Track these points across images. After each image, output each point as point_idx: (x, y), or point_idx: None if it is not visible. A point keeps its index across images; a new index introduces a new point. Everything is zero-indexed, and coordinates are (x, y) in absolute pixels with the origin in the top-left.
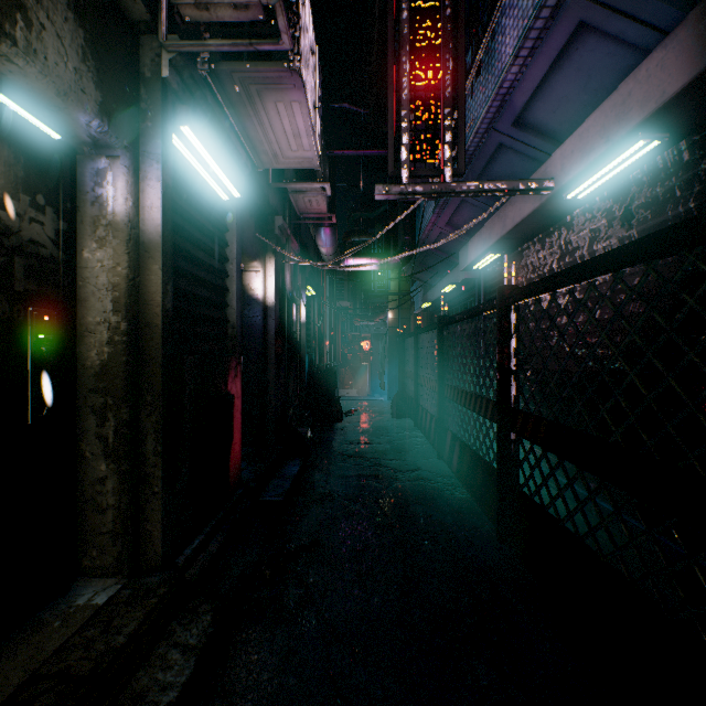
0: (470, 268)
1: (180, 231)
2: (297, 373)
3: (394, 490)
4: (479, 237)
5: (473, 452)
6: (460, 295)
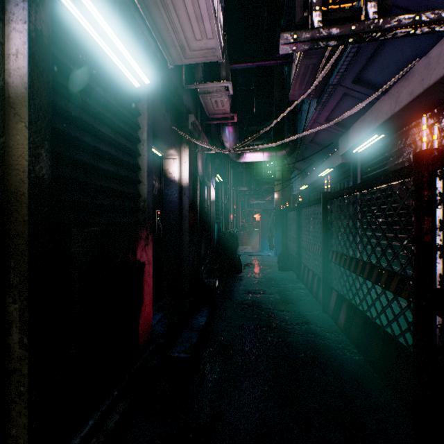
0: (349, 152)
1: (73, 98)
2: (207, 238)
3: (288, 346)
4: (362, 122)
5: (368, 319)
6: (334, 177)
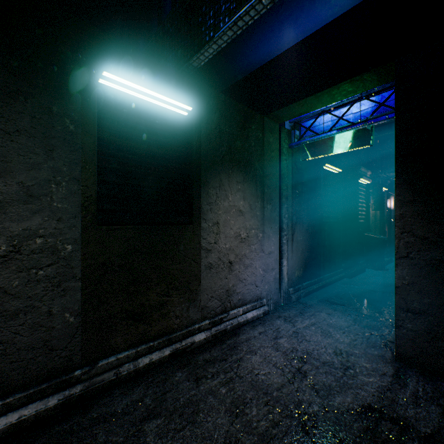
0: None
1: None
2: None
3: None
4: None
5: None
6: None
